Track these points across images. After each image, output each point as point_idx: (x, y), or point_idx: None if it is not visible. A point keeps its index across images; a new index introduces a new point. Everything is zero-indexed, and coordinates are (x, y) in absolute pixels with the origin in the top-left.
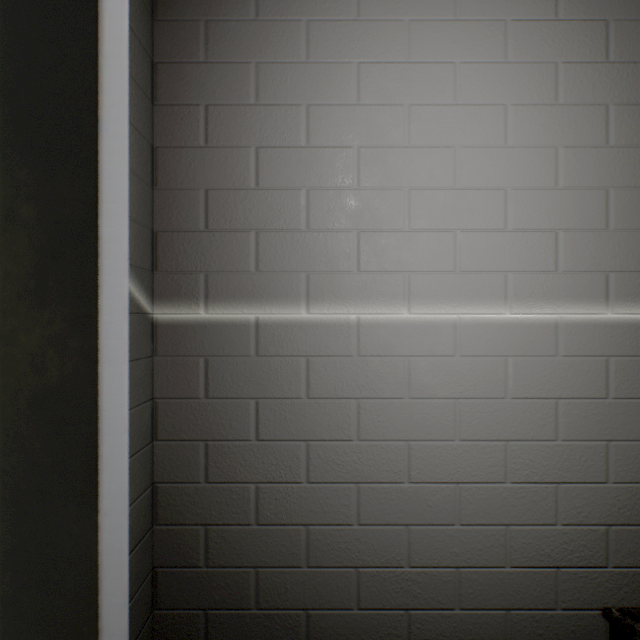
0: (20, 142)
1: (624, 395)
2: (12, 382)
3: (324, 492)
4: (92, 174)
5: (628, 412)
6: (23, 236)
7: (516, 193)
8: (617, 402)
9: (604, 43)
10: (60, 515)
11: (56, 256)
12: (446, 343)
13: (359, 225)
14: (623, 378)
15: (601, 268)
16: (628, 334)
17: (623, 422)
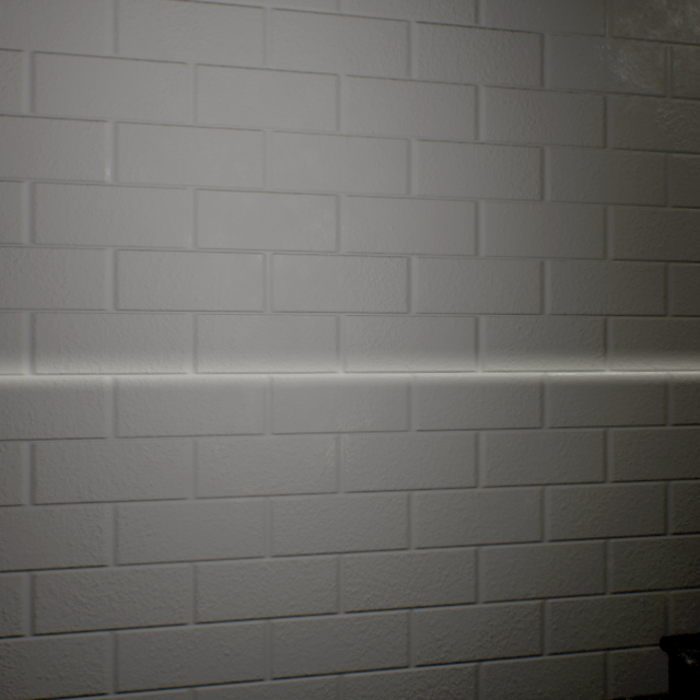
0: None
1: (499, 482)
2: None
3: (61, 647)
4: None
5: (505, 505)
6: None
7: (353, 201)
8: (490, 492)
9: (473, 1)
10: None
11: None
12: (252, 416)
13: (118, 240)
14: (498, 459)
15: (469, 309)
16: (505, 399)
17: (498, 519)
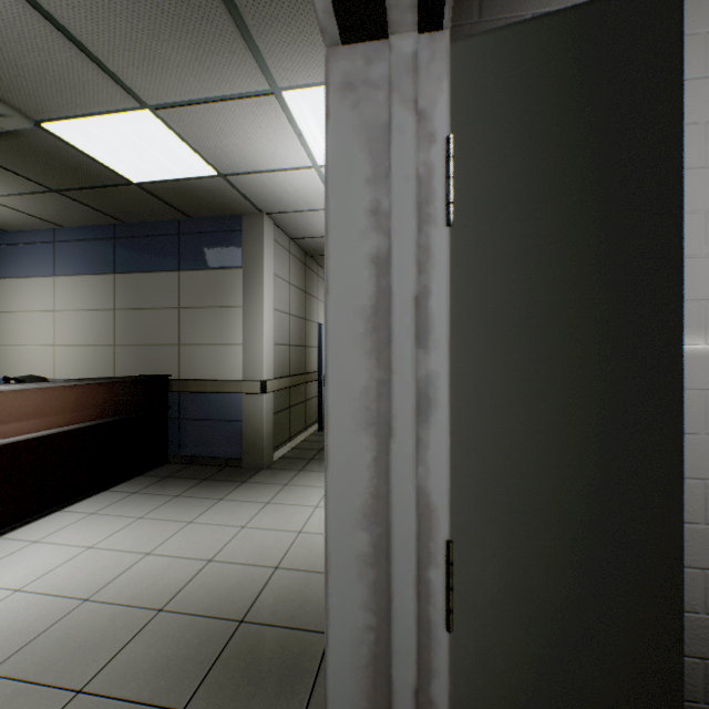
0: (596, 212)
1: None
2: (588, 394)
3: None
4: (676, 234)
5: None
6: (599, 283)
7: None
8: None
9: None
10: (640, 497)
11: (636, 298)
12: None
13: None
14: None
15: None
16: None
17: None
